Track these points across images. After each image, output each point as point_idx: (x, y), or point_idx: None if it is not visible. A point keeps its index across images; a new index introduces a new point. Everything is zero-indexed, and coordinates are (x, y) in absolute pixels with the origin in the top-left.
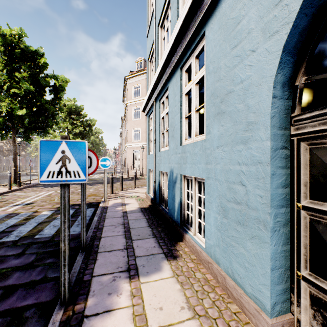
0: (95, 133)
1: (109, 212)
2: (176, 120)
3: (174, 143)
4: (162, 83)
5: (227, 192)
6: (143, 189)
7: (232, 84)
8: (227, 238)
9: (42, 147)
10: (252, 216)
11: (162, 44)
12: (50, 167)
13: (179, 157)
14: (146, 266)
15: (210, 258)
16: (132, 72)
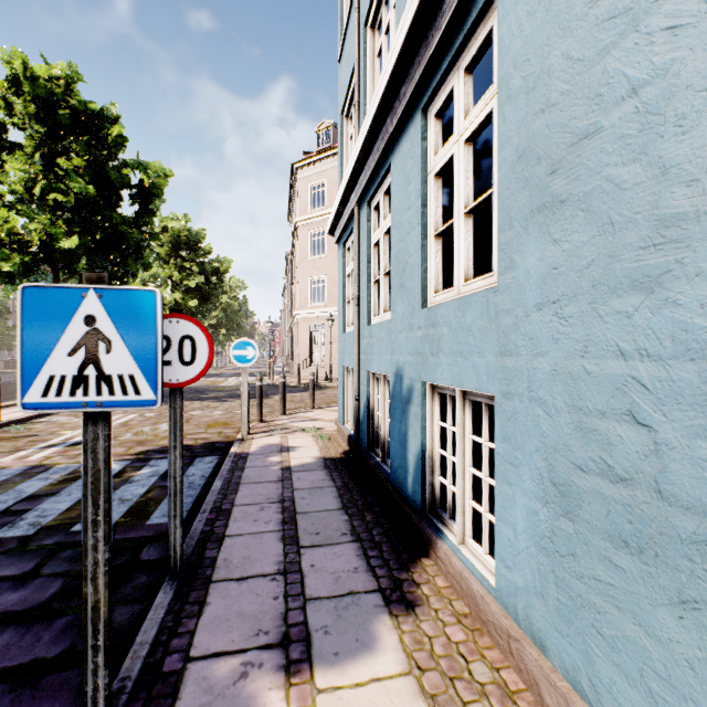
0: (231, 288)
1: (250, 468)
2: (410, 244)
3: (406, 303)
4: (374, 158)
5: (575, 442)
6: (331, 413)
7: (595, 109)
8: (573, 581)
9: (28, 306)
10: (682, 530)
11: (375, 68)
12: (52, 364)
13: (419, 338)
14: (334, 632)
15: (513, 623)
16: (308, 154)
